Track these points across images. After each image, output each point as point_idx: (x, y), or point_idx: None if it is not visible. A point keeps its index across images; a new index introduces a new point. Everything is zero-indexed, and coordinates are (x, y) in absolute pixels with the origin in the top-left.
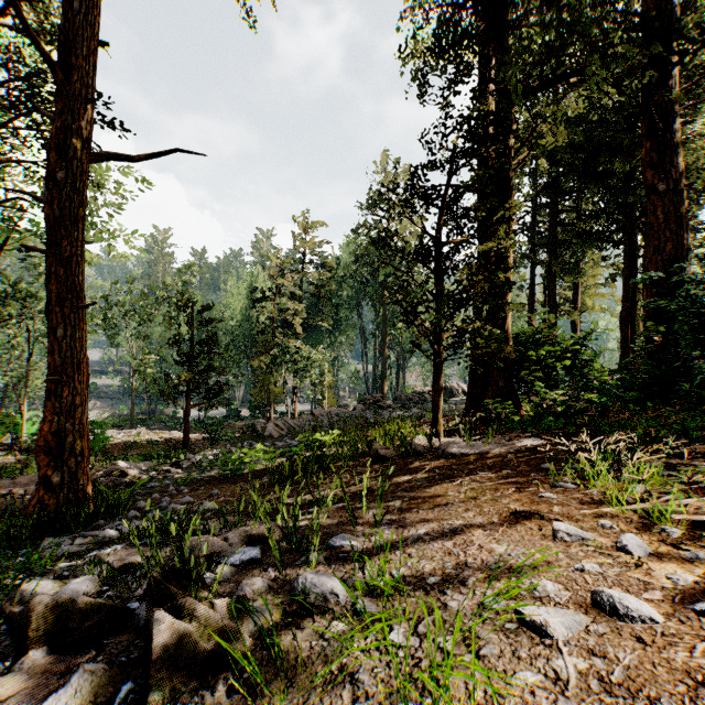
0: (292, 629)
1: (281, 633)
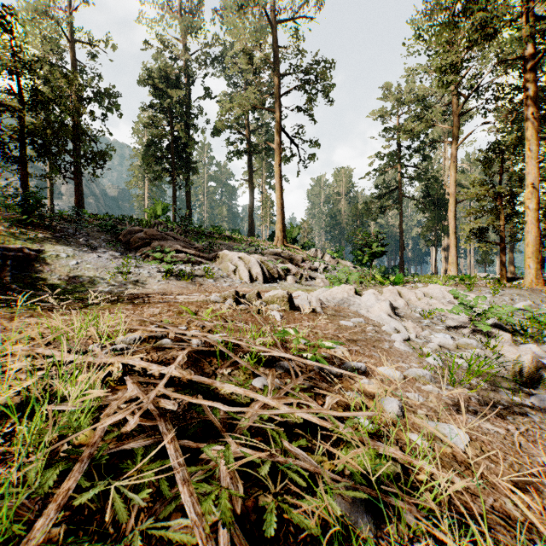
0: (524, 392)
1: (524, 391)
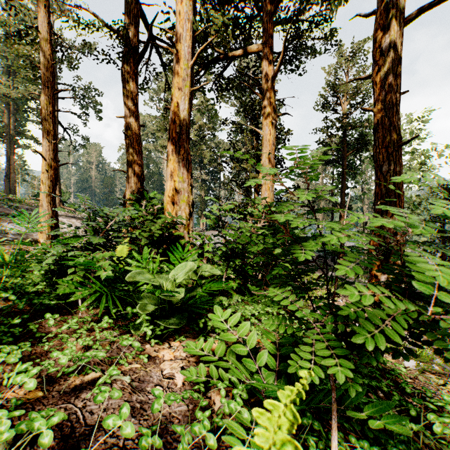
0: None
1: None
